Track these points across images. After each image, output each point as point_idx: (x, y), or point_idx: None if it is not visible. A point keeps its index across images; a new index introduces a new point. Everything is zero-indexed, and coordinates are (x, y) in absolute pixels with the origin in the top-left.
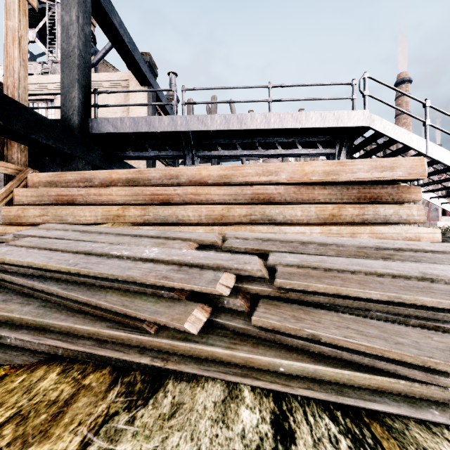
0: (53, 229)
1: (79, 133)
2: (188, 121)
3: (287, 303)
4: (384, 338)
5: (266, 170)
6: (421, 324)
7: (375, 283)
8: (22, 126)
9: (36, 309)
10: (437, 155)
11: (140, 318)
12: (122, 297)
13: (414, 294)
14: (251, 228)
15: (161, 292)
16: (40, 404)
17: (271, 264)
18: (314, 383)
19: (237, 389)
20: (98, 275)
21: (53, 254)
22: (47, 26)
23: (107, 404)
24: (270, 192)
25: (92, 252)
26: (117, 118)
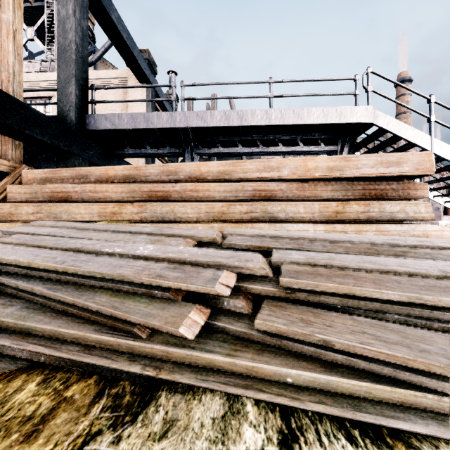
0: (45, 226)
1: (75, 129)
2: (187, 117)
3: (293, 304)
4: (406, 345)
5: (267, 166)
6: (446, 328)
7: (391, 282)
8: (16, 121)
9: (19, 311)
10: (442, 151)
11: (130, 321)
12: (112, 298)
13: (437, 295)
14: (252, 225)
15: (154, 292)
16: (13, 421)
17: (275, 262)
18: (327, 396)
19: (238, 403)
20: (87, 274)
21: (40, 251)
22: (46, 24)
23: (90, 421)
24: (271, 188)
25: (82, 249)
26: (115, 114)
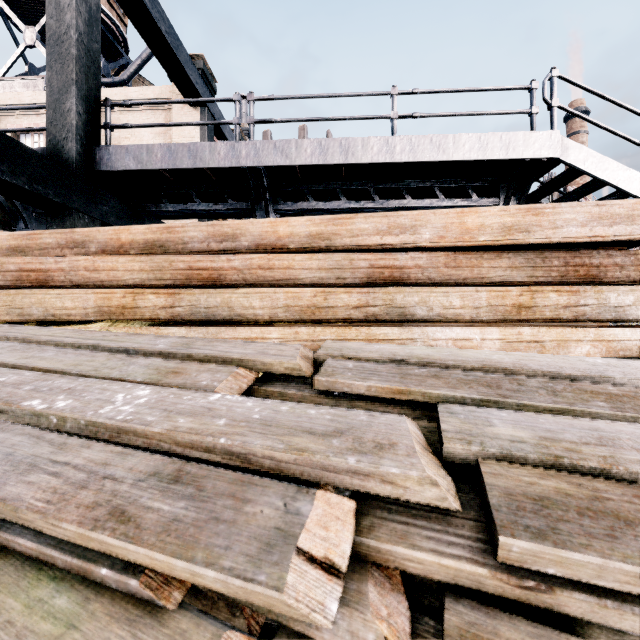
0: None
1: (77, 169)
2: (258, 150)
3: (555, 639)
4: None
5: (394, 224)
6: None
7: None
8: None
9: None
10: None
11: None
12: None
13: None
14: (369, 330)
15: (98, 571)
16: None
17: (456, 450)
18: None
19: None
20: None
21: None
22: None
23: None
24: (401, 264)
25: None
26: (142, 146)
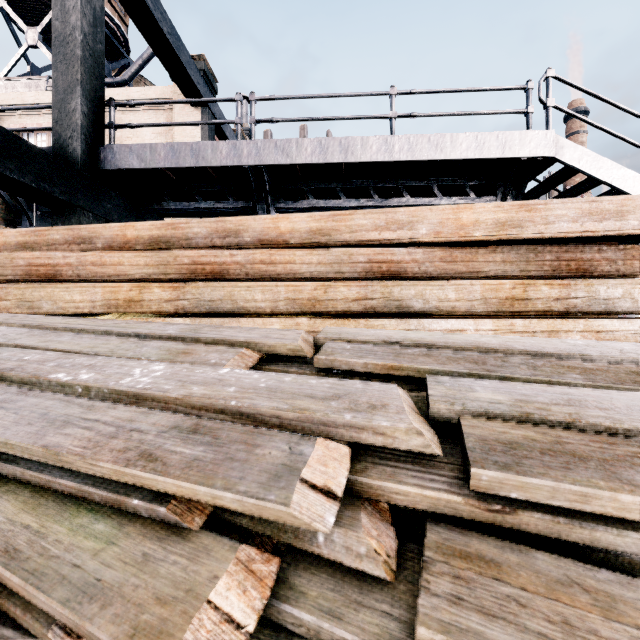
0: None
1: (82, 168)
2: (259, 149)
3: (516, 549)
4: None
5: (391, 220)
6: None
7: None
8: None
9: None
10: None
11: (39, 607)
12: (21, 515)
13: None
14: (367, 321)
15: (130, 502)
16: None
17: (441, 410)
18: None
19: None
20: None
21: None
22: None
23: None
24: (399, 258)
25: (9, 375)
26: (145, 145)
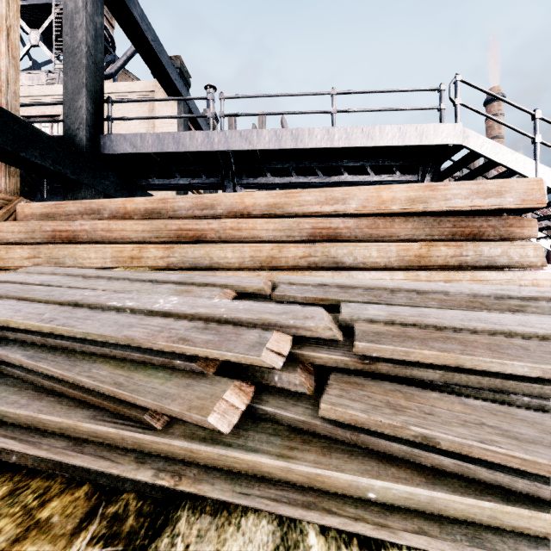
0: (39, 273)
1: (86, 153)
2: (227, 138)
3: (374, 380)
4: (550, 444)
5: (330, 197)
6: None
7: (515, 349)
8: (8, 141)
9: None
10: (550, 181)
11: (139, 404)
12: (116, 370)
13: None
14: (310, 273)
15: (176, 362)
16: None
17: (345, 320)
18: (429, 521)
19: (296, 531)
20: (83, 337)
21: (23, 305)
22: (53, 26)
23: None
24: (335, 226)
25: (81, 303)
26: (137, 134)
